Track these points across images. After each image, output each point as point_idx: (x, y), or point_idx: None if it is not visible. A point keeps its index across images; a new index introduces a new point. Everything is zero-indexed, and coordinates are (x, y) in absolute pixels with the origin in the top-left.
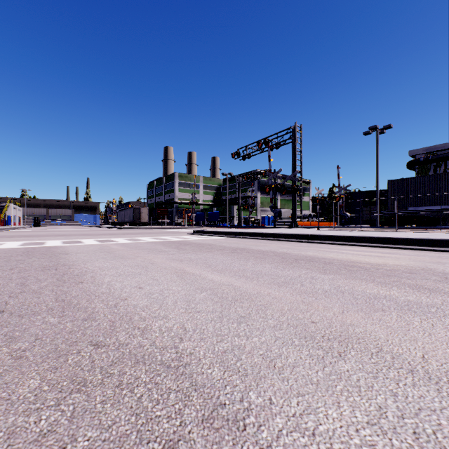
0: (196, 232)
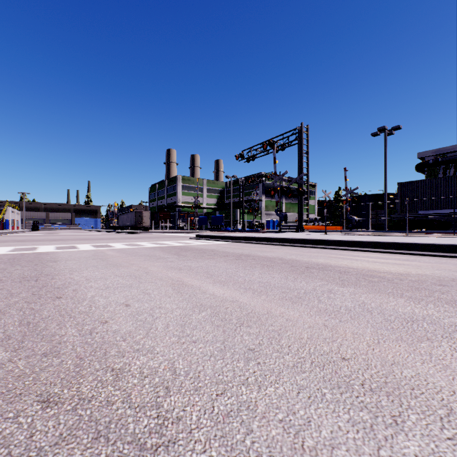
0: (198, 237)
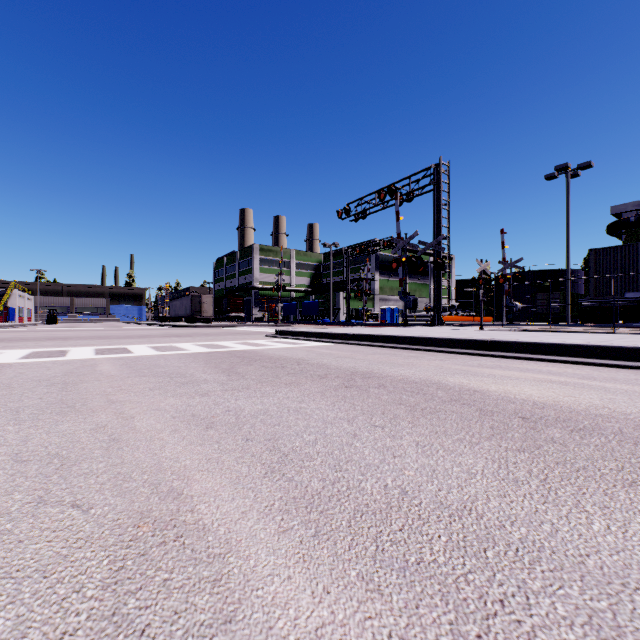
0: (279, 333)
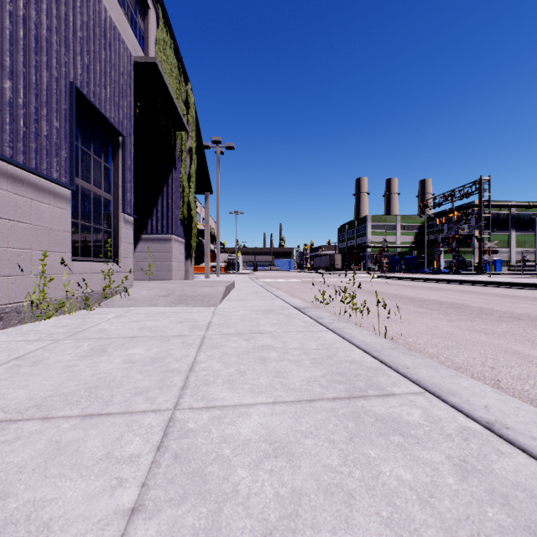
0: (378, 277)
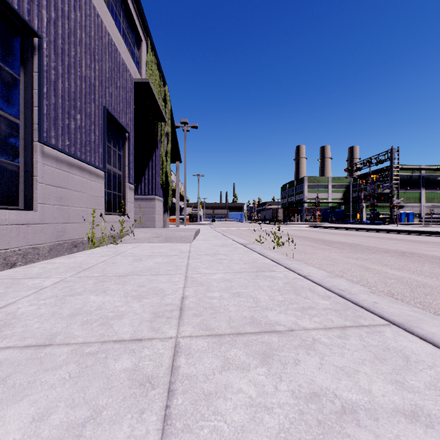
0: (310, 226)
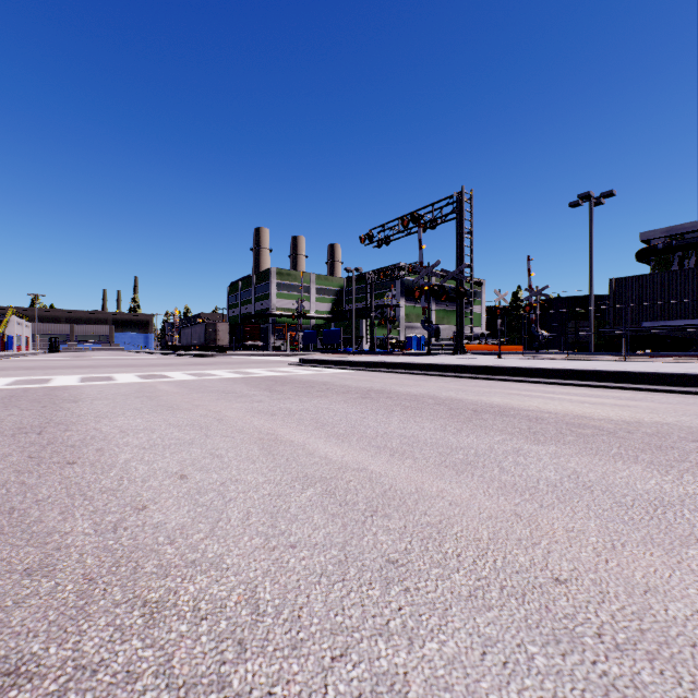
0: (303, 362)
